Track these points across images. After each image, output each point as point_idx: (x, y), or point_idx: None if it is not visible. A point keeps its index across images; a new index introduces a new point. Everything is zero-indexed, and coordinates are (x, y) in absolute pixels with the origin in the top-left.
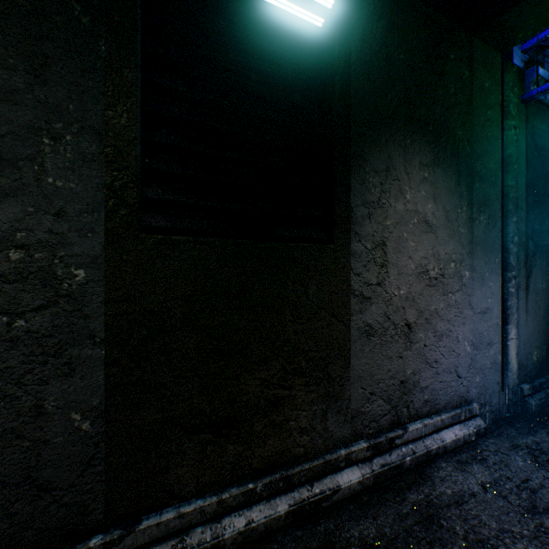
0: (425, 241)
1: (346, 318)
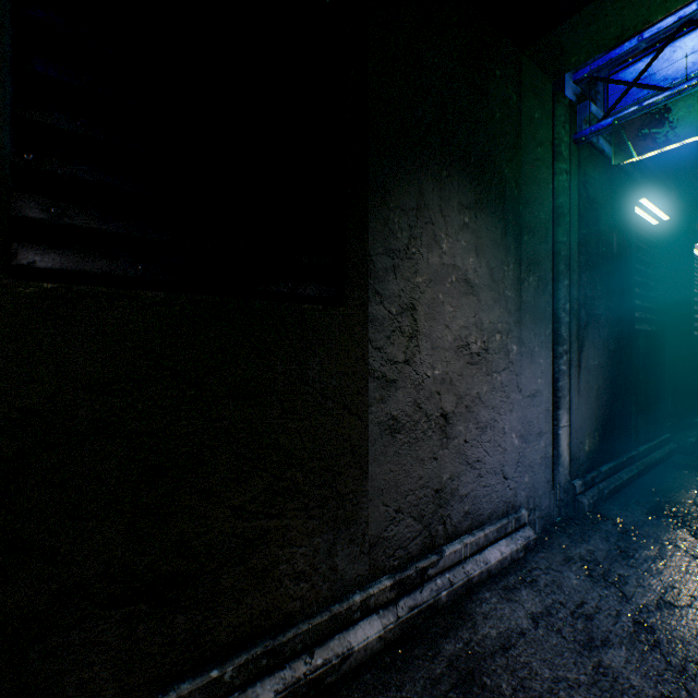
0: (465, 306)
1: (363, 410)
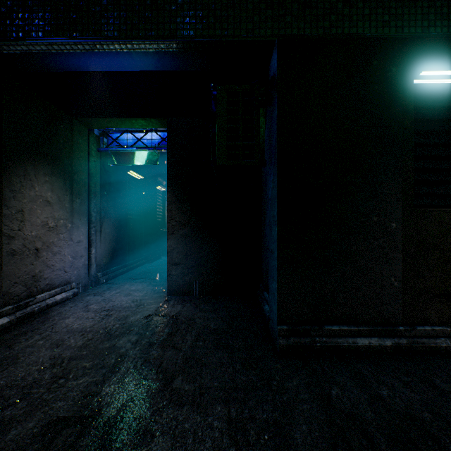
0: (47, 210)
1: (0, 247)
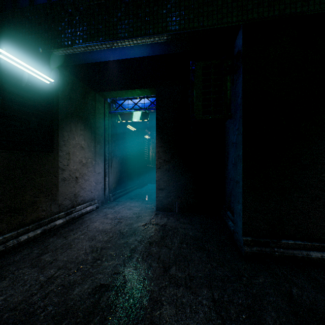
0: (82, 152)
1: (58, 176)
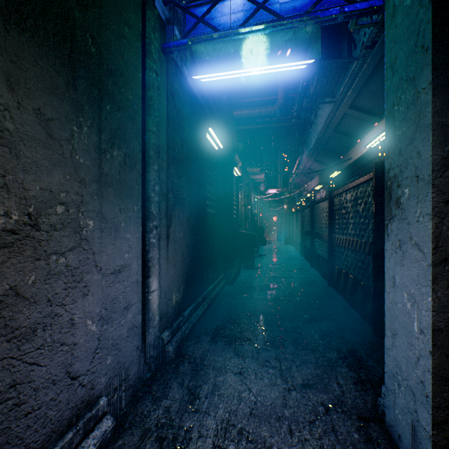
0: None
1: None
